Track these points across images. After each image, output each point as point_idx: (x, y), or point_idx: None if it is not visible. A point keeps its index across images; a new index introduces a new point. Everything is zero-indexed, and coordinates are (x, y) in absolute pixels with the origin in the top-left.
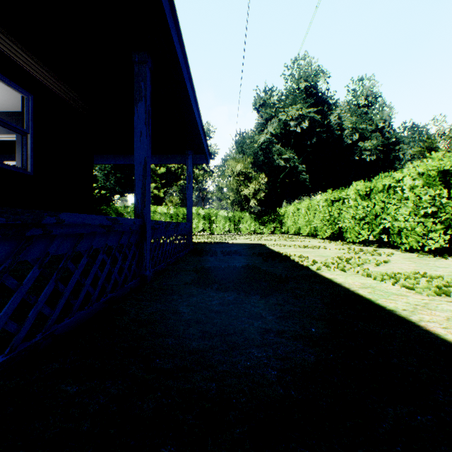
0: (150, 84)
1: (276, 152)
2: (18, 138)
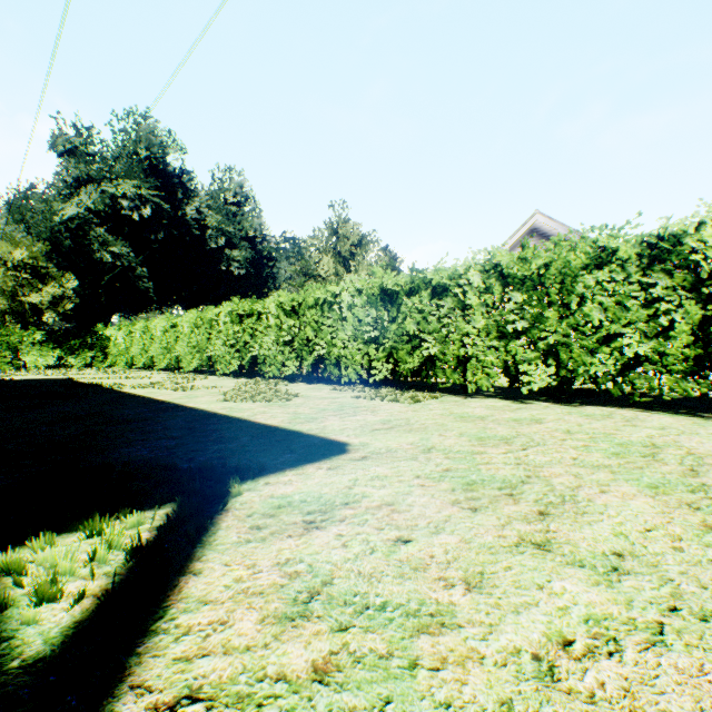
0: None
1: (98, 240)
2: None
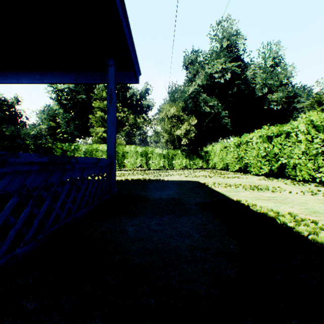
0: None
1: (202, 101)
2: None
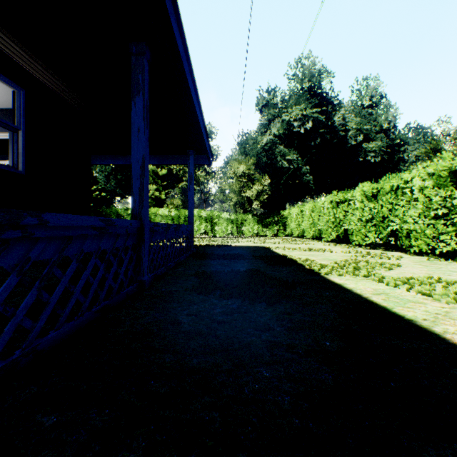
0: (148, 77)
1: (279, 154)
2: (11, 136)
